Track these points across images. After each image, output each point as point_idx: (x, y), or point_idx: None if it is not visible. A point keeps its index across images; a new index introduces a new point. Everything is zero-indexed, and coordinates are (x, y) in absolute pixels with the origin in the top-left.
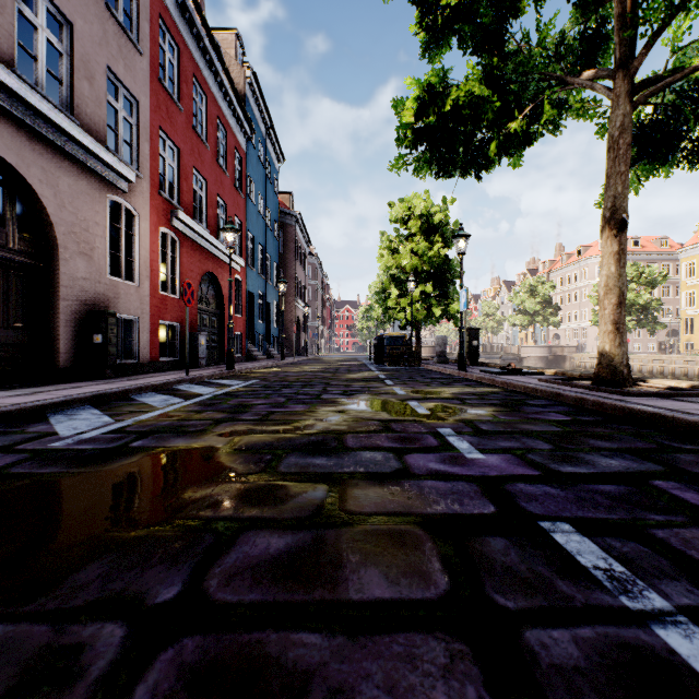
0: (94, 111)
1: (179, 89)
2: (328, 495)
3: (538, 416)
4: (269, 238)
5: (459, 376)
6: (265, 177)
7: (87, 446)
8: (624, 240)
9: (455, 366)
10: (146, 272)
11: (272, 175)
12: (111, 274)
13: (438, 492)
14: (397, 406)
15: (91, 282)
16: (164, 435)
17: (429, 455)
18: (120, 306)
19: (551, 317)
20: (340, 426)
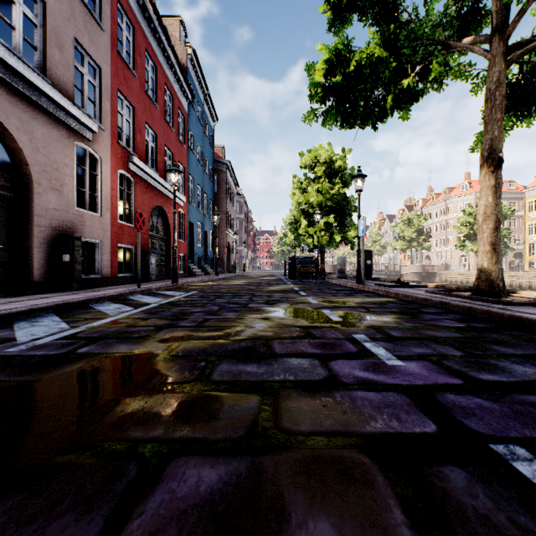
0: (63, 74)
1: (134, 60)
2: (261, 408)
3: (437, 323)
4: (206, 181)
5: (358, 288)
6: (203, 133)
7: (38, 352)
8: (499, 176)
9: (353, 280)
10: (107, 205)
11: (208, 131)
12: (79, 207)
13: (371, 404)
14: (313, 314)
15: (61, 212)
16: (110, 341)
17: (352, 362)
18: (85, 232)
19: (423, 242)
20: (266, 332)
